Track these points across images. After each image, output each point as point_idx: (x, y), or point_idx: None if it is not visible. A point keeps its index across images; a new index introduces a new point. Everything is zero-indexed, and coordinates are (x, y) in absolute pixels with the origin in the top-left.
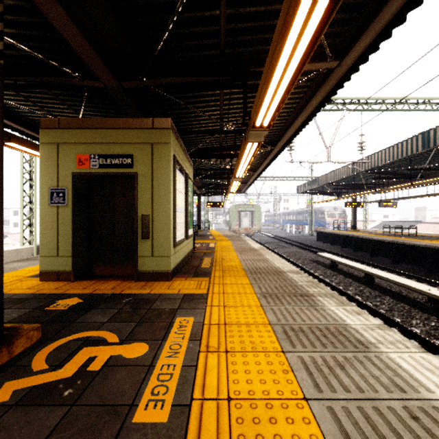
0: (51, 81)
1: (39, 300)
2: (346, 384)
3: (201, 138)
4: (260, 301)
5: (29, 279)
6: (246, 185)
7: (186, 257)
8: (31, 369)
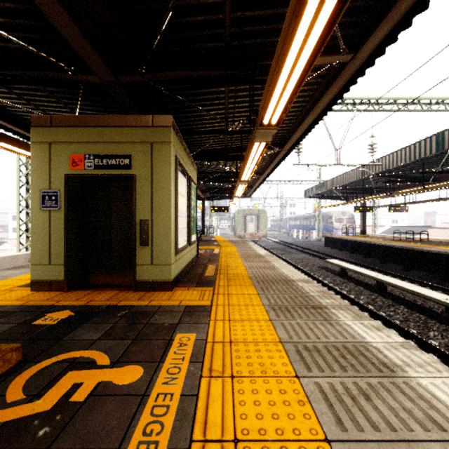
0: (43, 76)
1: (26, 313)
2: (373, 420)
3: (205, 139)
4: (269, 314)
5: (20, 289)
6: (252, 189)
7: (189, 264)
8: (4, 399)
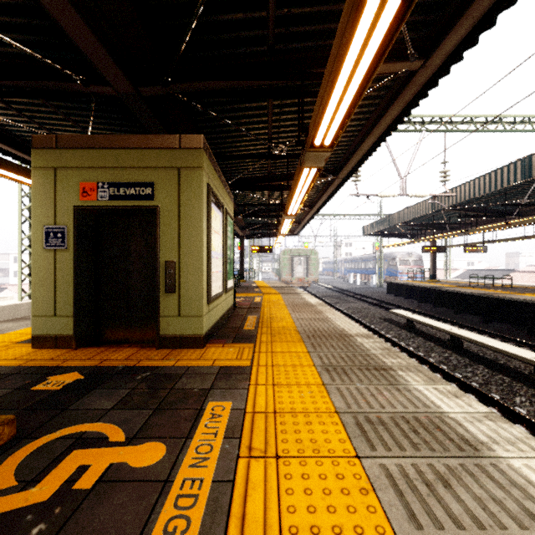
0: (48, 87)
1: (25, 376)
2: (455, 514)
3: (244, 164)
4: (321, 377)
5: (19, 346)
6: (300, 225)
7: (225, 316)
8: None
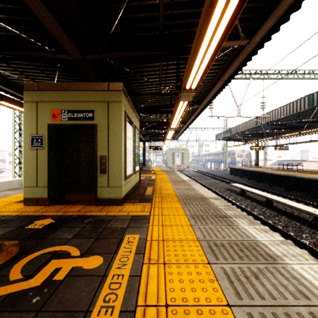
0: (32, 55)
1: (21, 221)
2: (260, 292)
3: (145, 99)
4: (190, 221)
5: (16, 204)
6: (178, 134)
7: (134, 187)
8: (8, 278)
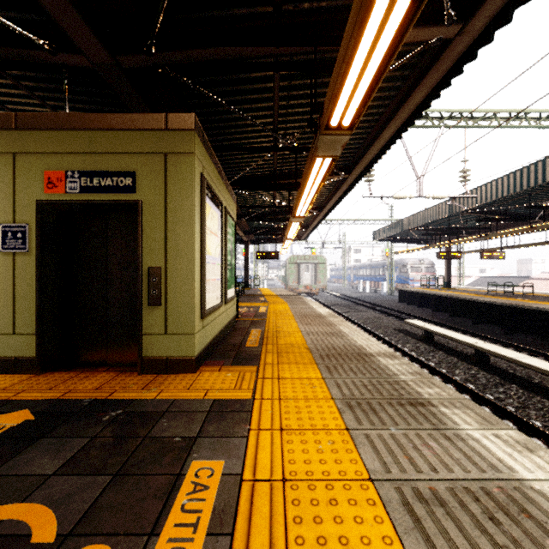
0: (8, 57)
1: None
2: None
3: (247, 161)
4: (343, 417)
5: None
6: (308, 230)
7: (225, 330)
8: None
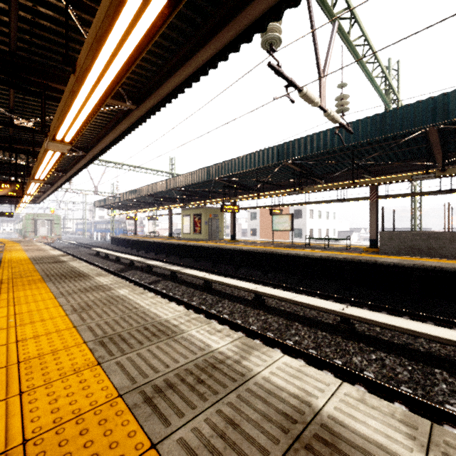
0: None
1: None
2: (37, 255)
3: None
4: (25, 252)
5: None
6: (40, 199)
7: None
8: None
